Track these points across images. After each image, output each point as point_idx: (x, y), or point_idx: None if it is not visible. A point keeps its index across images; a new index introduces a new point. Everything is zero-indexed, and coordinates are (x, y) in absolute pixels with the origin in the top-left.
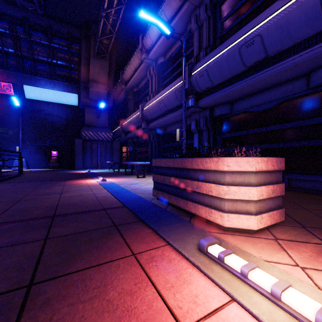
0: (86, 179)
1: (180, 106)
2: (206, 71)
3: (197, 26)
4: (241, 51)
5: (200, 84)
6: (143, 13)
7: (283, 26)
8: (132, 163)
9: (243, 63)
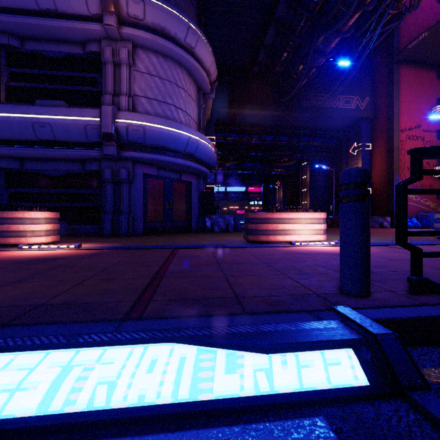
0: None
1: None
2: None
3: None
4: (34, 126)
5: None
6: None
7: (66, 129)
8: None
9: (36, 135)
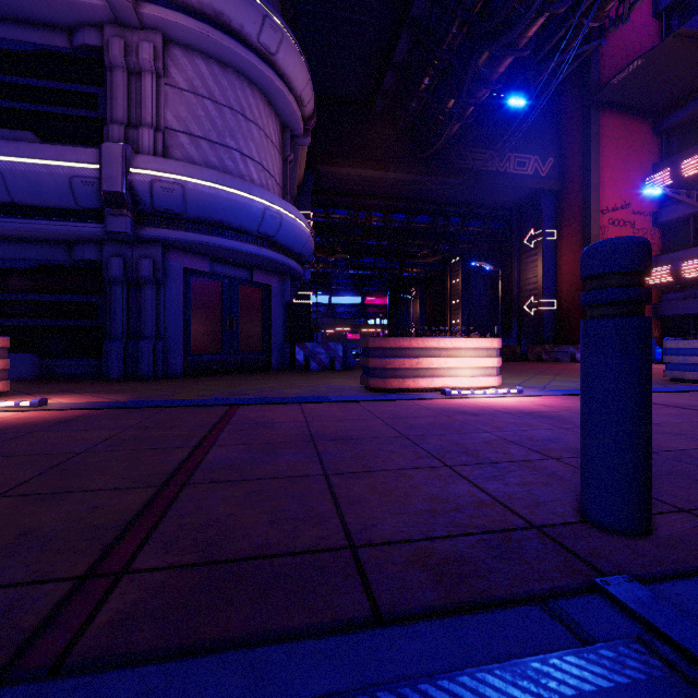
0: None
1: None
2: None
3: None
4: None
5: None
6: None
7: (33, 182)
8: None
9: None
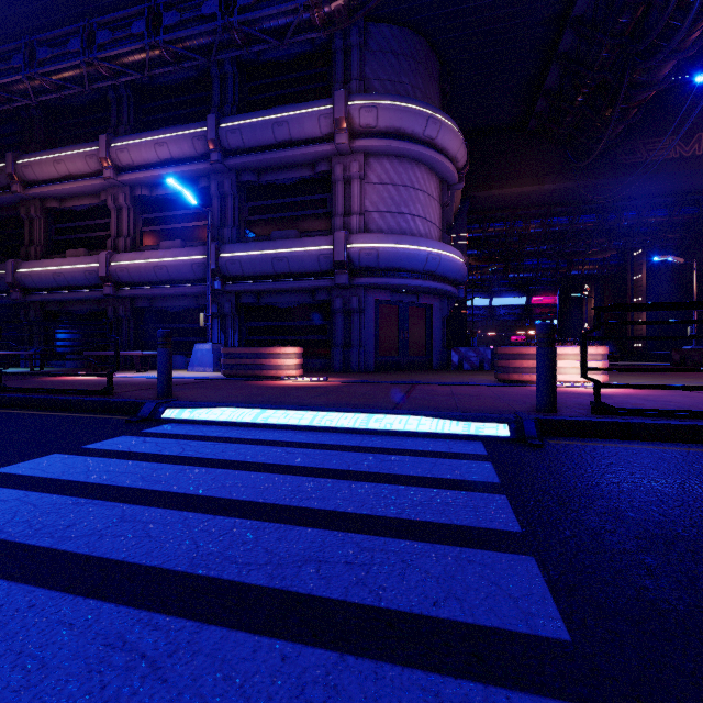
0: (57, 377)
1: (196, 282)
2: (239, 262)
3: (220, 194)
4: (273, 261)
5: (231, 270)
6: (172, 181)
7: (301, 261)
8: (126, 352)
9: (274, 270)
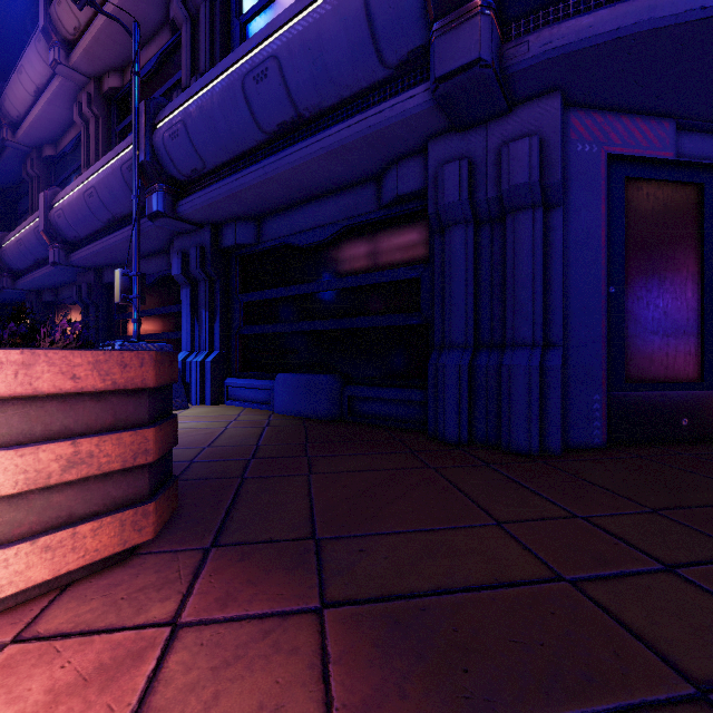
0: None
1: (145, 212)
2: (183, 125)
3: (188, 13)
4: (246, 87)
5: (177, 157)
6: None
7: (314, 48)
8: None
9: (255, 121)
